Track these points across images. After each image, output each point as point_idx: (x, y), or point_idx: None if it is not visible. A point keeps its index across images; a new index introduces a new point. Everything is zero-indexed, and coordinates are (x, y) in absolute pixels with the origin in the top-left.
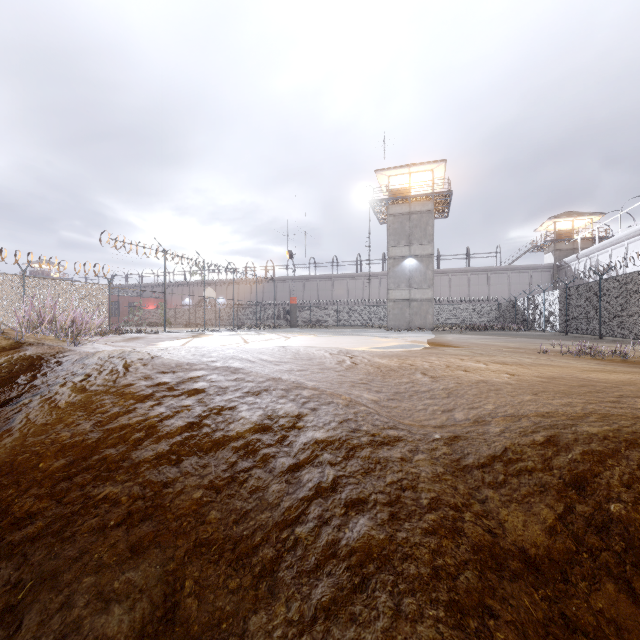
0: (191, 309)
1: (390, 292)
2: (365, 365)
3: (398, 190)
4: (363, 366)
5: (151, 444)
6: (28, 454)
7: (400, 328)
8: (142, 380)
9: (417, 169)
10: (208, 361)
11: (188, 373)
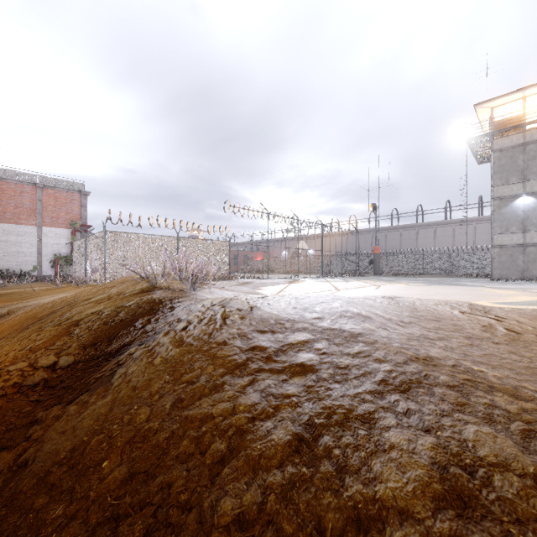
0: (287, 260)
1: (494, 237)
2: (536, 335)
3: (507, 120)
4: (534, 337)
5: (234, 482)
6: (103, 437)
7: (509, 277)
8: (237, 341)
9: (535, 90)
10: (312, 319)
11: (289, 336)
